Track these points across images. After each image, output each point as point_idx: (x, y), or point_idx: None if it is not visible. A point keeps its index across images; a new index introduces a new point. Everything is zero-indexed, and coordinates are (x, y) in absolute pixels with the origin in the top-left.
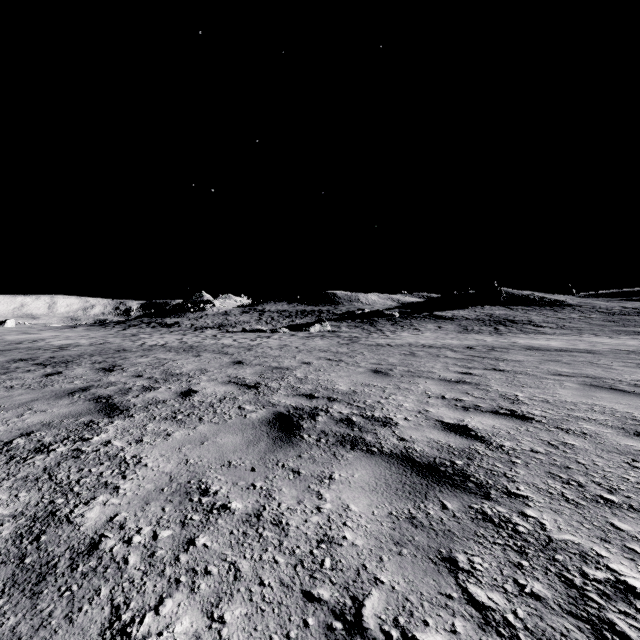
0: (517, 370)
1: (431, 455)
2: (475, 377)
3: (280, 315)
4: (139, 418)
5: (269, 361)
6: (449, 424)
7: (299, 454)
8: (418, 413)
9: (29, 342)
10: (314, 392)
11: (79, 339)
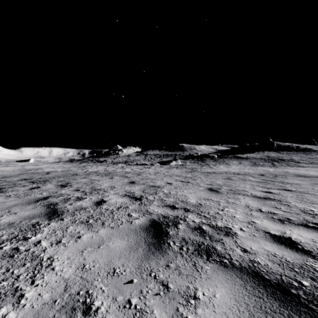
0: (300, 190)
1: (276, 271)
2: (275, 195)
3: (155, 156)
4: (66, 221)
5: (149, 182)
6: (276, 236)
7: (167, 263)
8: (248, 224)
9: (34, 170)
10: (175, 204)
11: (58, 168)
